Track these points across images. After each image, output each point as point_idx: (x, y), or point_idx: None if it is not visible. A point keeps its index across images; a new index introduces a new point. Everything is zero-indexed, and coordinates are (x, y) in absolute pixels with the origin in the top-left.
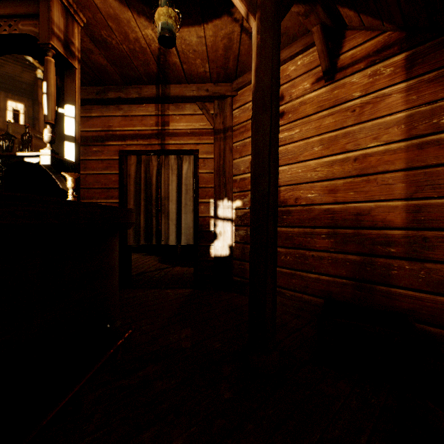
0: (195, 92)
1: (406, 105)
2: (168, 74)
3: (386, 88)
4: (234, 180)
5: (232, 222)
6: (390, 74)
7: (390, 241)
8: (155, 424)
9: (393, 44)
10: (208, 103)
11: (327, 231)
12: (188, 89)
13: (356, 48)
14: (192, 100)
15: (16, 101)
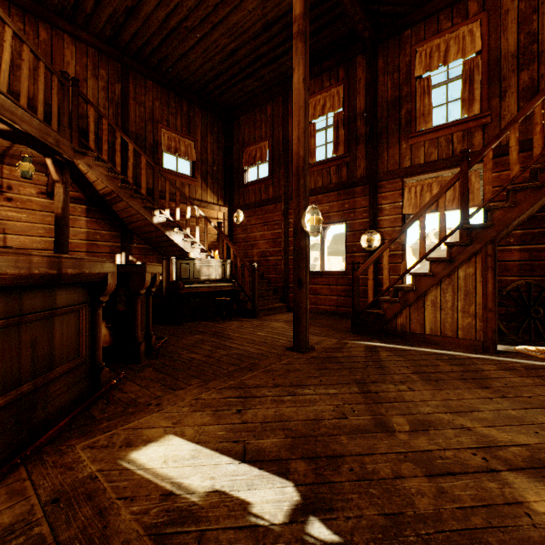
0: None
1: (87, 227)
2: None
3: (79, 216)
4: None
5: None
6: (81, 211)
7: None
8: None
9: (82, 199)
10: None
11: None
12: None
13: None
14: None
15: None
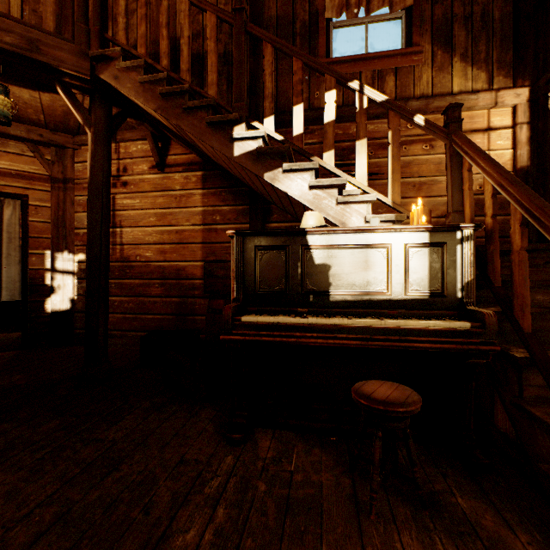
0: (25, 133)
1: (202, 204)
2: None
3: (193, 190)
4: (77, 233)
5: (75, 275)
6: (195, 182)
7: (195, 287)
8: (1, 415)
9: (196, 163)
10: (43, 146)
11: (160, 282)
12: (14, 128)
13: (177, 156)
14: (19, 139)
15: None
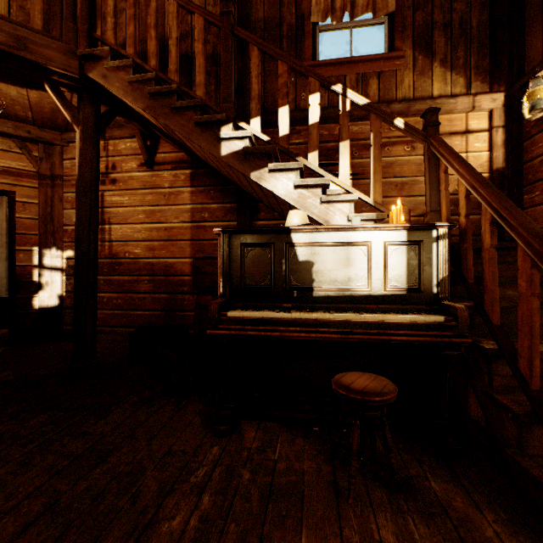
0: (12, 130)
1: (191, 201)
2: None
3: (182, 187)
4: (66, 230)
5: (63, 271)
6: (184, 180)
7: (184, 284)
8: None
9: (185, 161)
10: (30, 143)
11: (148, 278)
12: (1, 124)
13: (166, 154)
14: (7, 136)
15: None
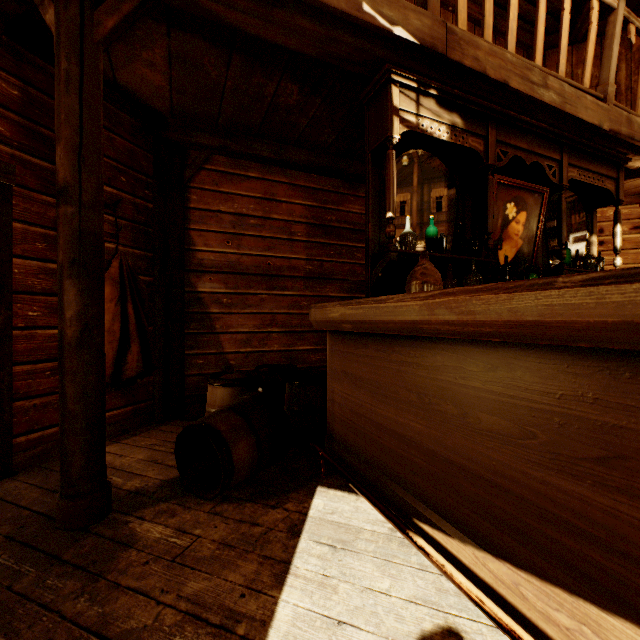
0: None
1: None
2: None
3: None
4: None
5: None
6: None
7: None
8: None
9: None
10: None
11: None
12: None
13: None
14: None
15: (568, 226)
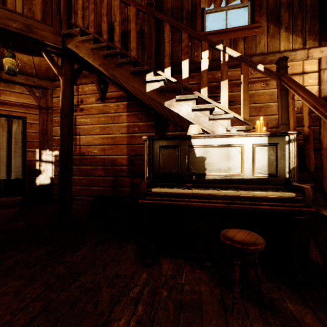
0: (24, 81)
1: (127, 121)
2: (1, 66)
3: (121, 112)
4: (54, 139)
5: (53, 163)
6: (123, 108)
7: (123, 171)
8: (11, 245)
9: (123, 97)
10: (34, 88)
11: (102, 167)
12: (18, 77)
13: (112, 93)
14: (21, 84)
15: None
